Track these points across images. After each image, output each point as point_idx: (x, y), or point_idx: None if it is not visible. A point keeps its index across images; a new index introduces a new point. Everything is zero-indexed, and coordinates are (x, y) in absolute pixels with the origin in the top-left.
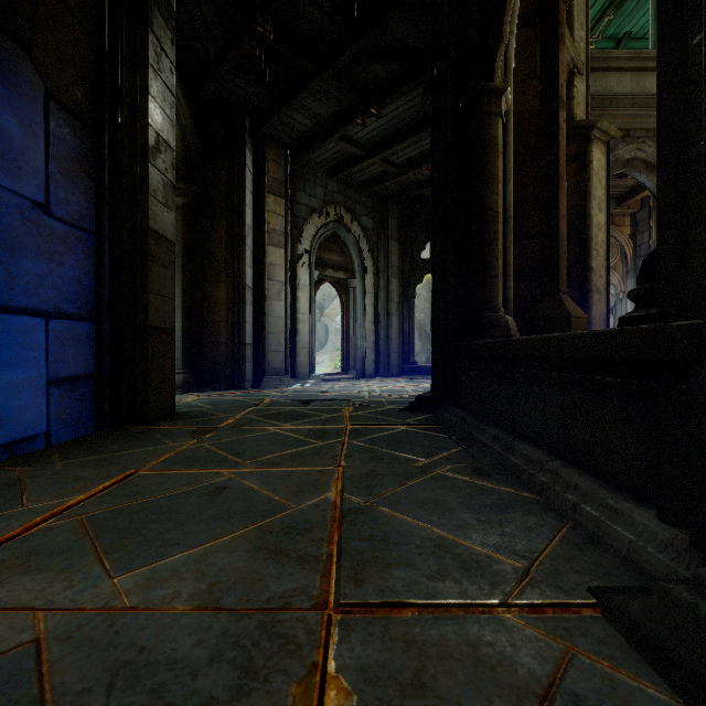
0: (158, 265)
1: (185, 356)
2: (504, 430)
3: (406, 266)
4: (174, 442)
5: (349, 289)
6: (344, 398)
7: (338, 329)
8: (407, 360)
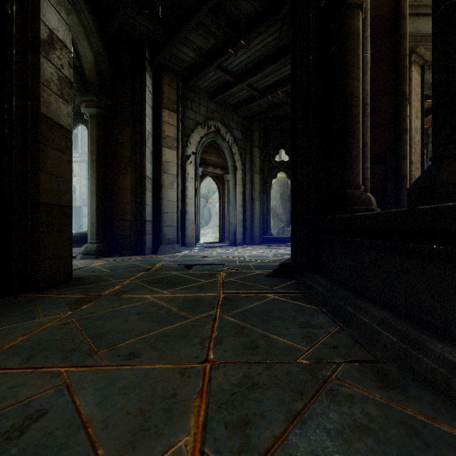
0: (52, 148)
1: (99, 230)
2: (391, 311)
3: (265, 166)
4: (45, 316)
5: (224, 182)
6: (220, 263)
7: (217, 212)
8: (266, 232)
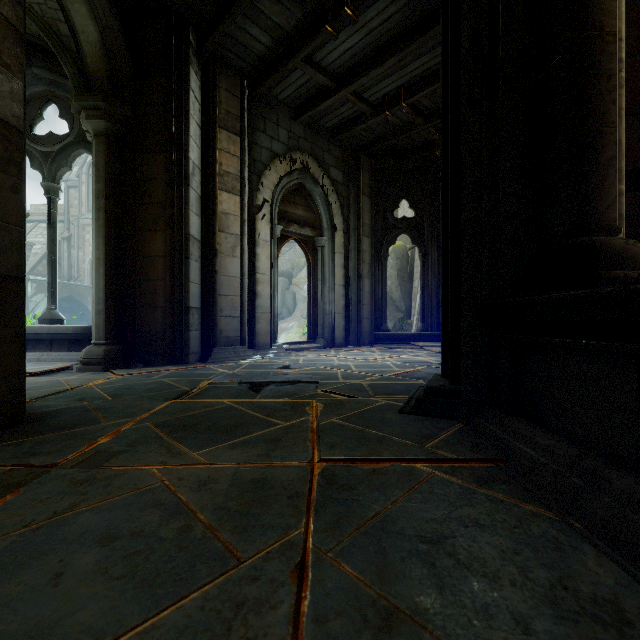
0: None
1: (110, 323)
2: None
3: (378, 225)
4: None
5: (316, 248)
6: (310, 379)
7: (305, 297)
8: (379, 327)
